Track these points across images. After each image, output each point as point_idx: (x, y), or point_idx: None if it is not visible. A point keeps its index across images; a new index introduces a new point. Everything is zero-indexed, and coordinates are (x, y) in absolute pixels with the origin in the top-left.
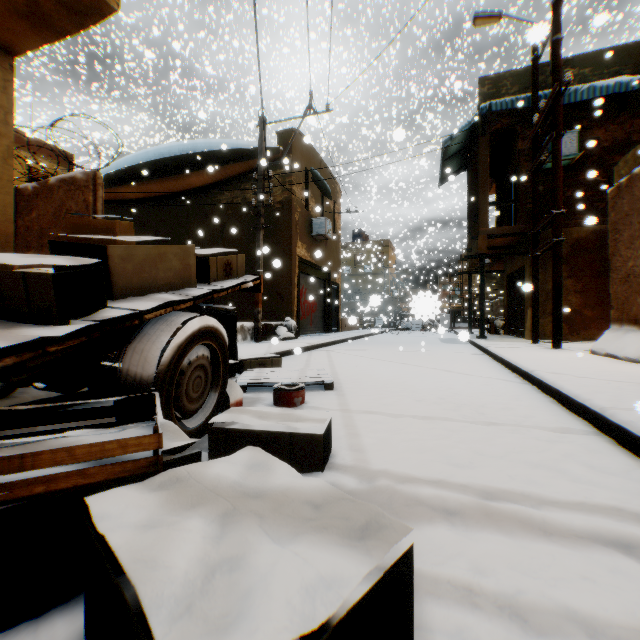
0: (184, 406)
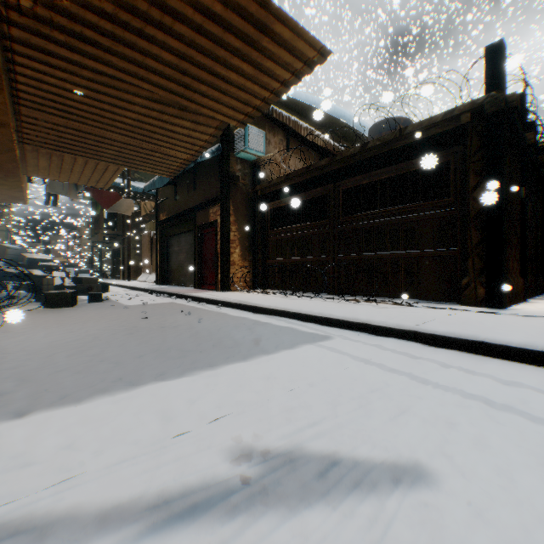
0: None
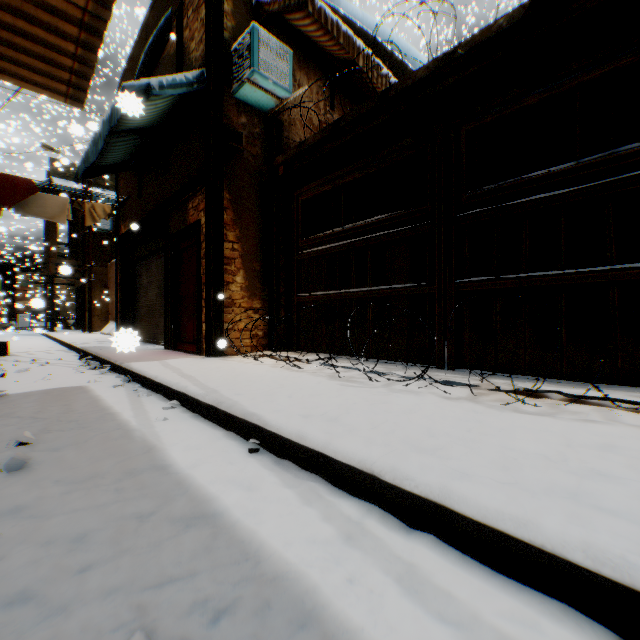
0: None
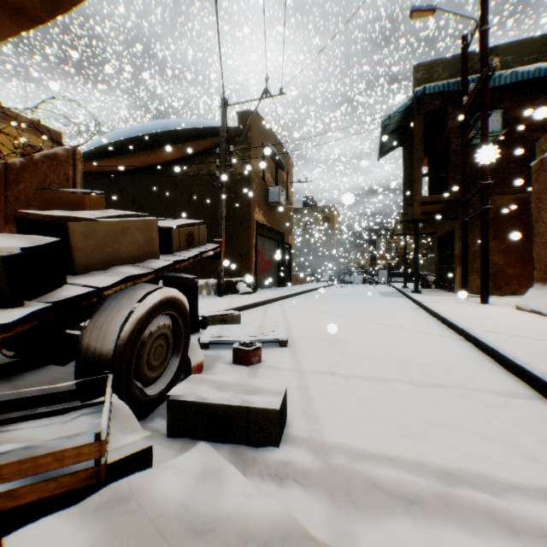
0: (145, 375)
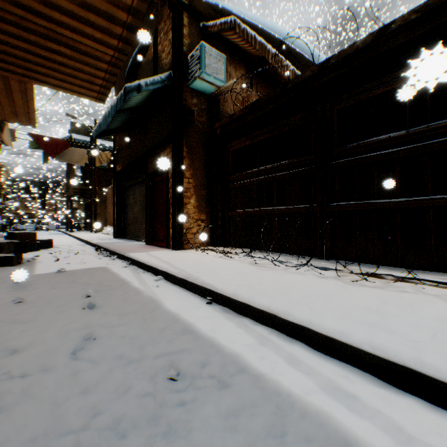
0: None
